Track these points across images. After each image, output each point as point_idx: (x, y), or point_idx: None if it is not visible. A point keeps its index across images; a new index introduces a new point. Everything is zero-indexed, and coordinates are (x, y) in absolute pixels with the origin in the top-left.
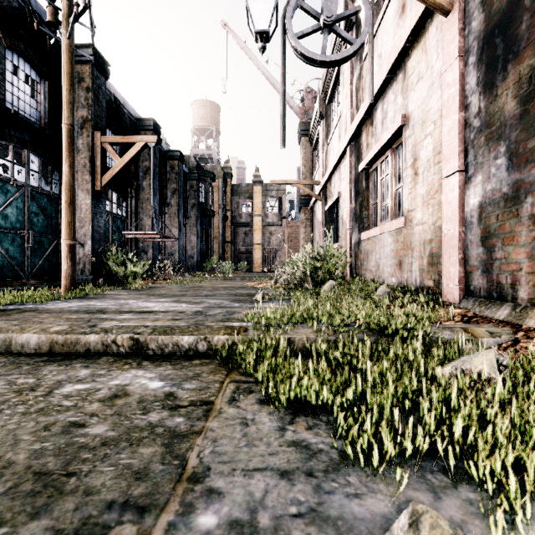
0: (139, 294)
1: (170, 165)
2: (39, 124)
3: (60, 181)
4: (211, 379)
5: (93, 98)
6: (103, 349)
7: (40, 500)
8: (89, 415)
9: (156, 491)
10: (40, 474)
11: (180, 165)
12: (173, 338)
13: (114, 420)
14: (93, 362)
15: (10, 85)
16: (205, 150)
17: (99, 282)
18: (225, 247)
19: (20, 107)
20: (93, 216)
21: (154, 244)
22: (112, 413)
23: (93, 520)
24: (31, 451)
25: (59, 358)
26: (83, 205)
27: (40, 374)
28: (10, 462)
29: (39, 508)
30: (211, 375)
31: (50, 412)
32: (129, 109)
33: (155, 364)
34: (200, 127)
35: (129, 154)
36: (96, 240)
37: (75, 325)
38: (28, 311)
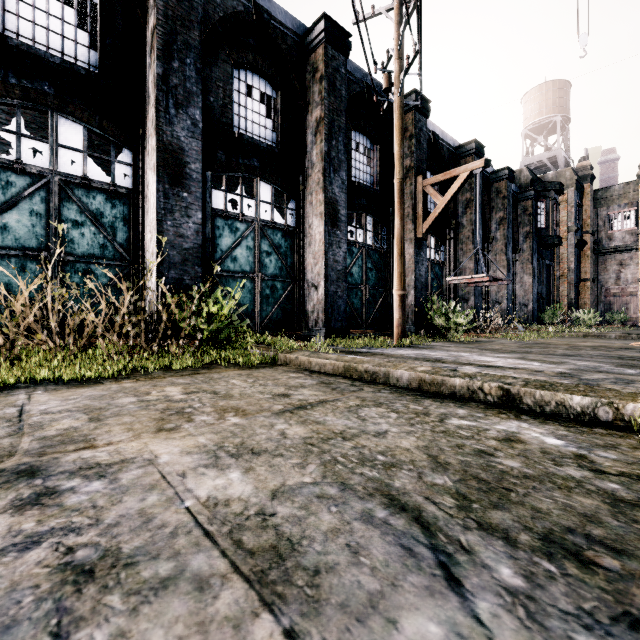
0: (467, 347)
1: (495, 190)
2: (373, 188)
3: (387, 236)
4: (639, 456)
5: (415, 144)
6: (468, 394)
7: (492, 497)
8: (492, 448)
9: (624, 542)
10: (478, 479)
11: (508, 185)
12: (556, 396)
13: (522, 460)
14: (463, 404)
15: (354, 162)
16: (543, 154)
17: (420, 333)
18: (579, 289)
19: (360, 177)
20: (415, 265)
21: (475, 290)
22: (516, 453)
23: (557, 533)
24: (458, 460)
25: (429, 395)
26: (406, 255)
27: (423, 405)
28: (447, 462)
29: (496, 503)
30: (636, 451)
31: (453, 436)
32: (447, 140)
33: (537, 421)
34: (535, 125)
35: (451, 190)
36: (418, 289)
37: (437, 368)
38: (378, 354)
